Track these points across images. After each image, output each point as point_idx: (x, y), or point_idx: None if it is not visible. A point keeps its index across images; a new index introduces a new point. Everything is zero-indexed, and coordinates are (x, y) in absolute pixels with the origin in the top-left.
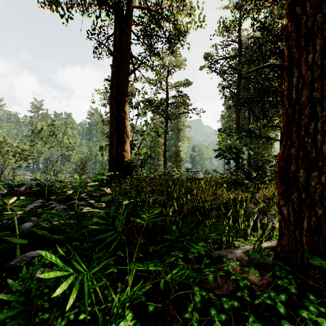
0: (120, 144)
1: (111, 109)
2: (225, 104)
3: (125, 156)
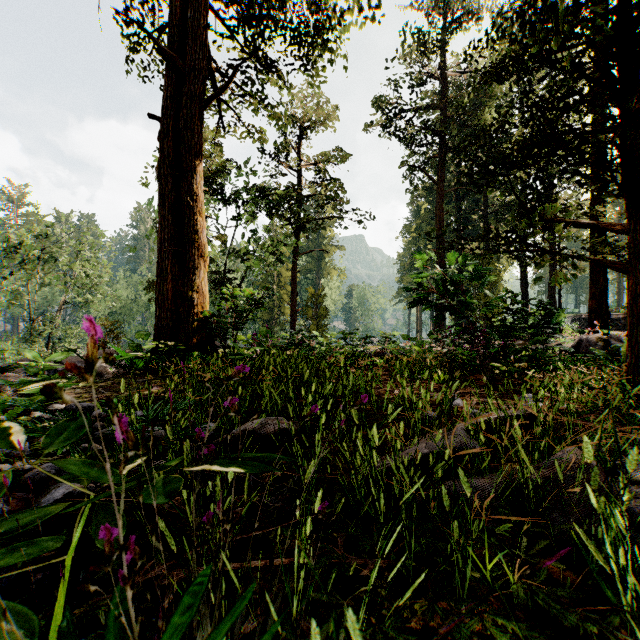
0: (185, 273)
1: (162, 187)
2: (412, 203)
3: (196, 301)
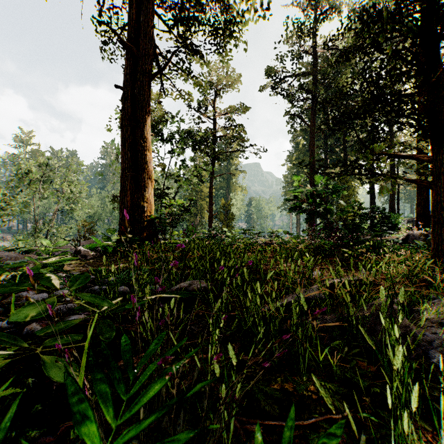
0: (138, 190)
1: (124, 133)
2: (293, 140)
3: (146, 208)
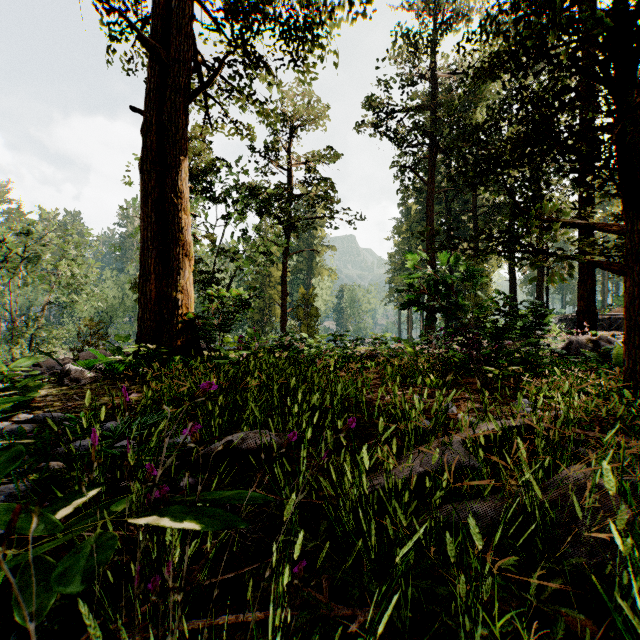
0: (169, 273)
1: (145, 183)
2: (403, 204)
3: (180, 302)
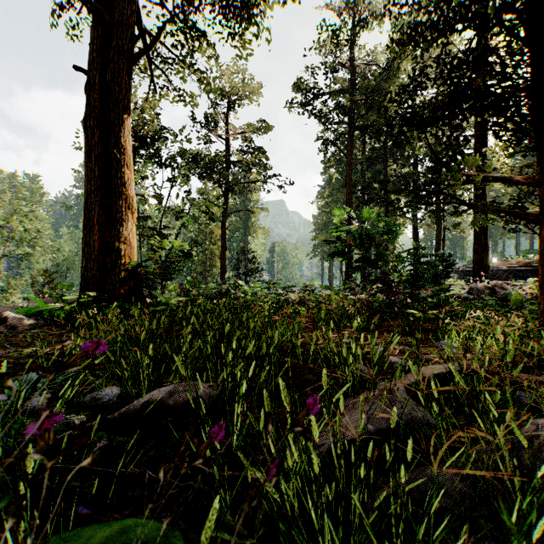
0: (112, 224)
1: (88, 139)
2: (326, 173)
3: (123, 252)
